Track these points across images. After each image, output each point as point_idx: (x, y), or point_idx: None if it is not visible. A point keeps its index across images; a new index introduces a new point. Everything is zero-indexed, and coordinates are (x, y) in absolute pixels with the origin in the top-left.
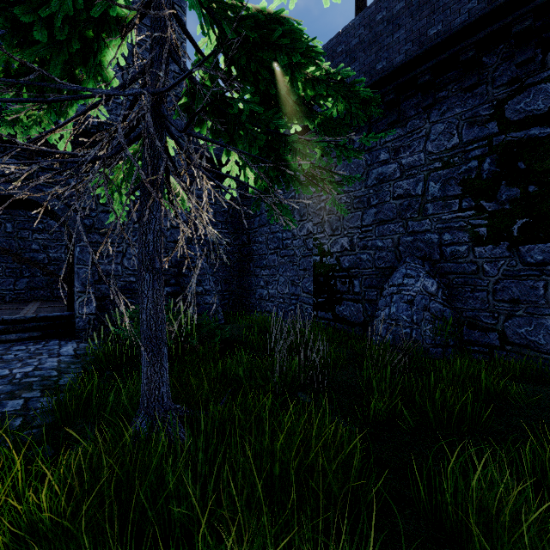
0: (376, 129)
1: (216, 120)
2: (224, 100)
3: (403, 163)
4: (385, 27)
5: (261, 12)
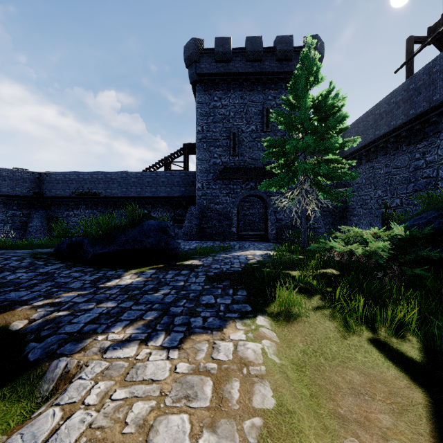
0: (413, 141)
1: (316, 187)
2: (318, 184)
3: (426, 160)
4: (413, 92)
5: (327, 160)
